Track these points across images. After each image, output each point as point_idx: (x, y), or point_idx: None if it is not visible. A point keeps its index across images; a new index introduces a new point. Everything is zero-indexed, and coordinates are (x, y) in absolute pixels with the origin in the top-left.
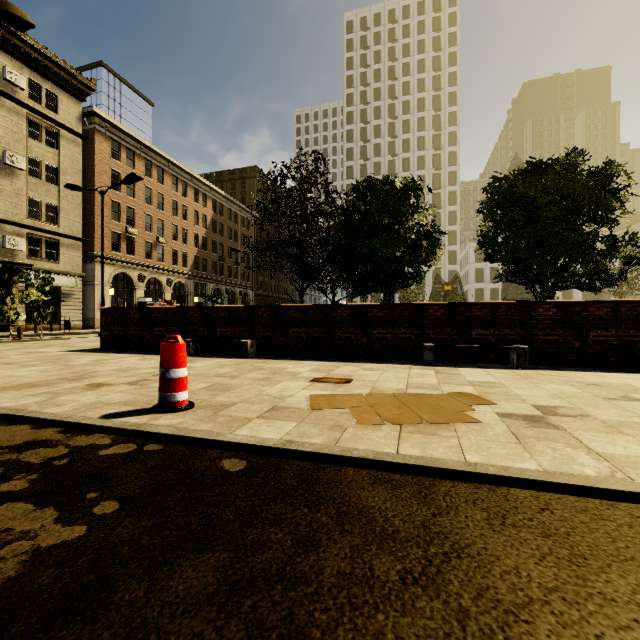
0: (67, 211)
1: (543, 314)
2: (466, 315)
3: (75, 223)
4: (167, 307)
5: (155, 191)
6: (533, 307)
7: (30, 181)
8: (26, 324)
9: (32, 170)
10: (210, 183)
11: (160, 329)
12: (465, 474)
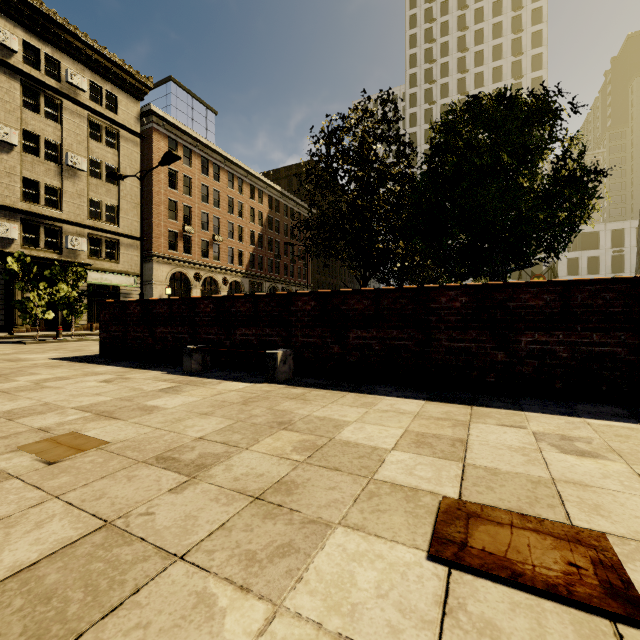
0: (126, 211)
1: None
2: None
3: (134, 223)
4: (171, 298)
5: (211, 189)
6: None
7: (91, 182)
8: (88, 323)
9: (93, 171)
10: (266, 179)
11: (163, 330)
12: None
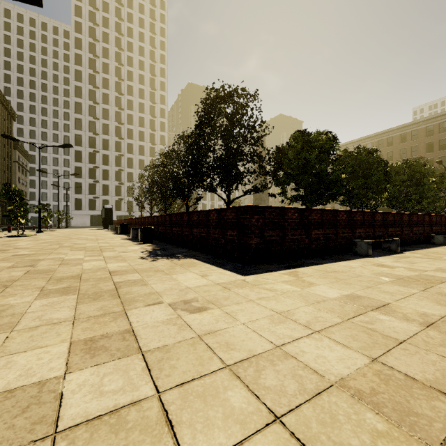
0: None
1: (443, 220)
2: (432, 220)
3: None
4: (324, 209)
5: None
6: (442, 217)
7: None
8: None
9: None
10: None
11: (317, 232)
12: None
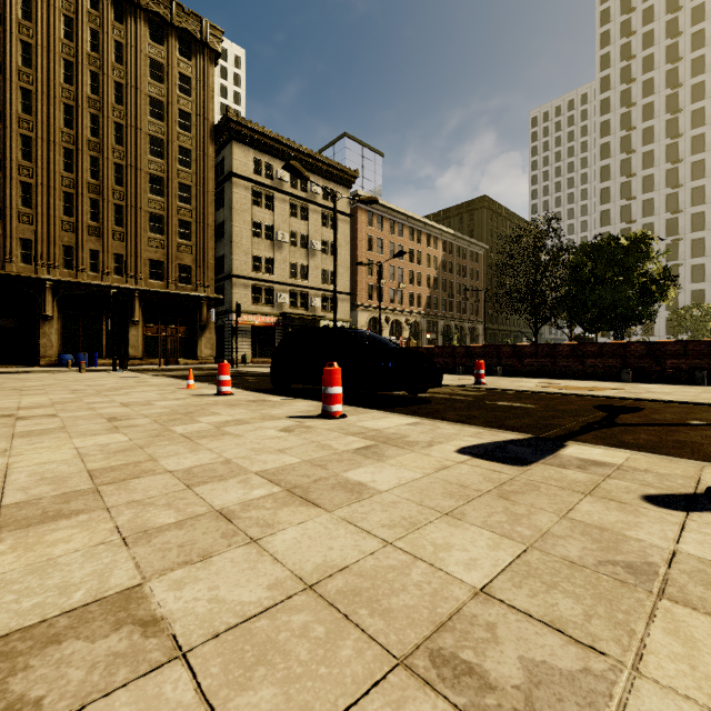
0: (342, 274)
1: None
2: (661, 350)
3: (346, 282)
4: (443, 346)
5: (396, 245)
6: None
7: (322, 257)
8: None
9: (323, 249)
10: (441, 226)
11: (438, 360)
12: (580, 395)
